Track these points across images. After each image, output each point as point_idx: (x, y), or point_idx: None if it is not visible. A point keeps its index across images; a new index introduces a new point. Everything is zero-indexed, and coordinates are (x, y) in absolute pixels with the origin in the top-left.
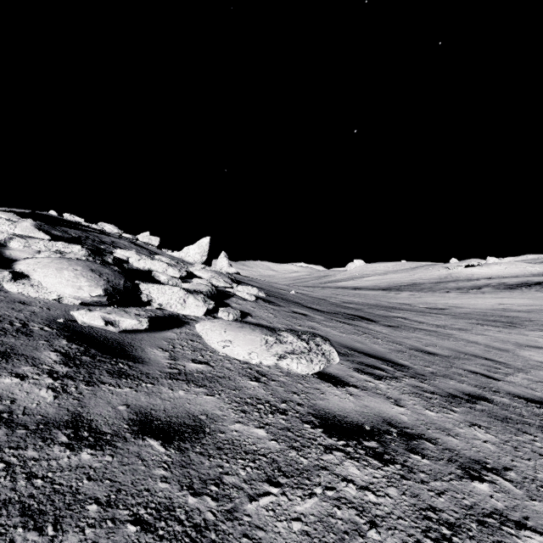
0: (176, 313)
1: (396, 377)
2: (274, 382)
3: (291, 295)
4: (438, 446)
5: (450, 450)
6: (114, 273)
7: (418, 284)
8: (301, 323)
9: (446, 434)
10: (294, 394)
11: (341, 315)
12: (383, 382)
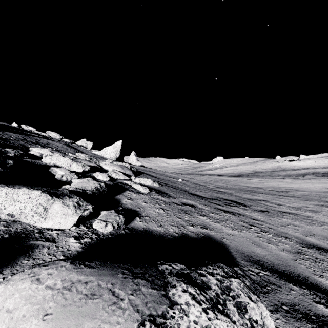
0: (31, 227)
1: None
2: None
3: (179, 183)
4: None
5: None
6: None
7: (260, 172)
8: (192, 220)
9: None
10: None
11: (220, 200)
12: None
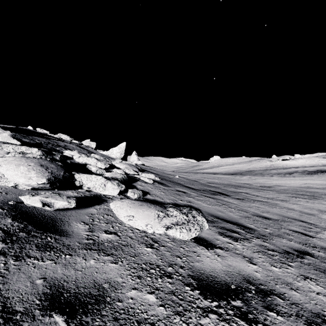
0: (99, 193)
1: (247, 238)
2: (163, 247)
3: (176, 178)
4: (286, 301)
5: (296, 305)
6: (57, 167)
7: (253, 171)
8: (182, 198)
9: (290, 289)
10: (178, 258)
11: (207, 191)
12: (239, 243)
